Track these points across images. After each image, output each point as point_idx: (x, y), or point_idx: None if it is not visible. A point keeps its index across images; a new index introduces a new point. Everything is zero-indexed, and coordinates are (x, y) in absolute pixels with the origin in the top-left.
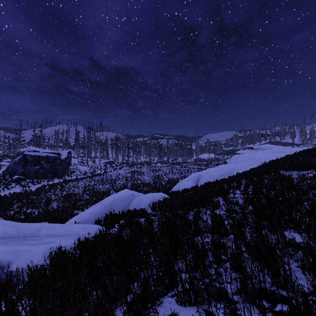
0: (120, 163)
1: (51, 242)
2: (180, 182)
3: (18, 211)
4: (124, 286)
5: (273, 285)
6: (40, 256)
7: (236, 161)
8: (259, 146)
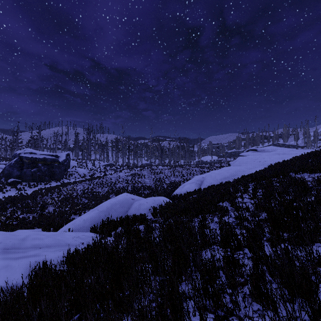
0: (120, 166)
1: (36, 254)
2: (183, 186)
3: (9, 216)
4: None
5: None
6: (21, 273)
7: (240, 163)
8: (264, 148)
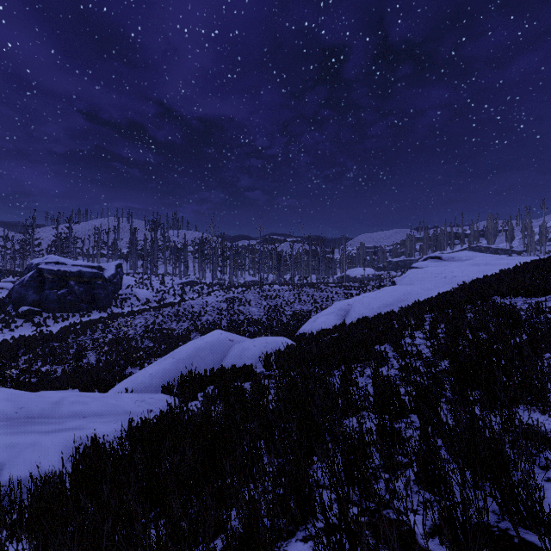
0: (208, 285)
1: (79, 427)
2: (315, 318)
3: (25, 369)
4: (211, 519)
5: (504, 518)
6: (57, 455)
7: (413, 280)
8: (453, 254)
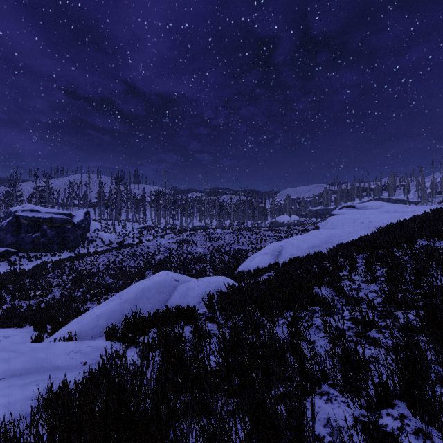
0: (162, 229)
1: None
2: (252, 258)
3: None
4: None
5: None
6: None
7: (335, 225)
8: (365, 204)
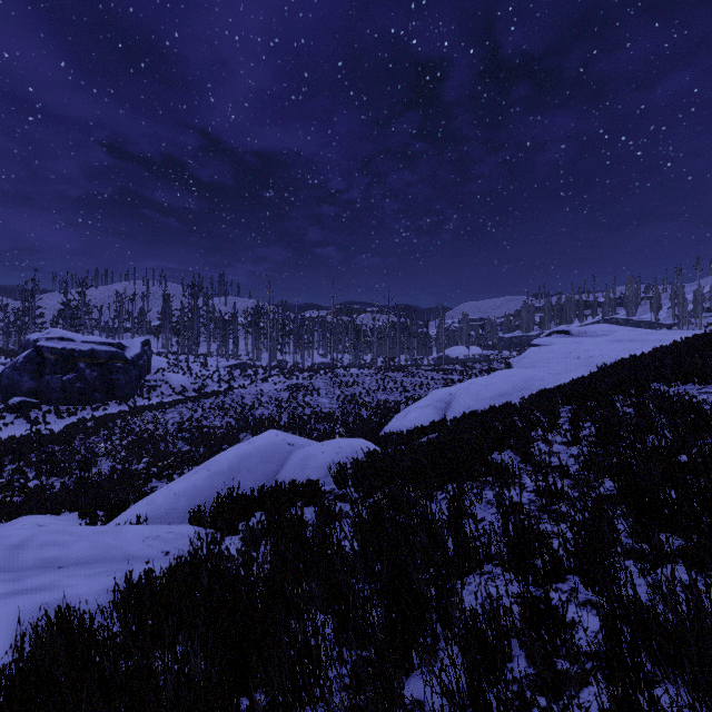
0: (264, 368)
1: (48, 585)
2: (405, 413)
3: (4, 485)
4: None
5: None
6: (2, 637)
7: (535, 361)
8: (585, 328)
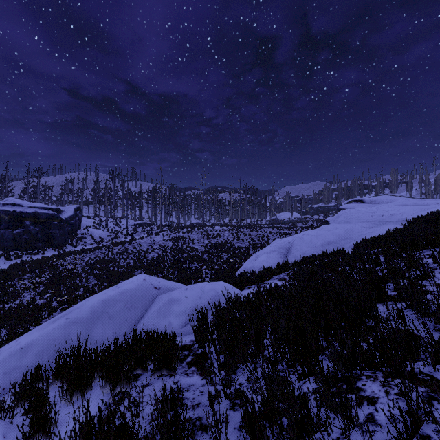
0: (158, 226)
1: None
2: (255, 256)
3: None
4: None
5: None
6: None
7: (349, 219)
8: (374, 198)
